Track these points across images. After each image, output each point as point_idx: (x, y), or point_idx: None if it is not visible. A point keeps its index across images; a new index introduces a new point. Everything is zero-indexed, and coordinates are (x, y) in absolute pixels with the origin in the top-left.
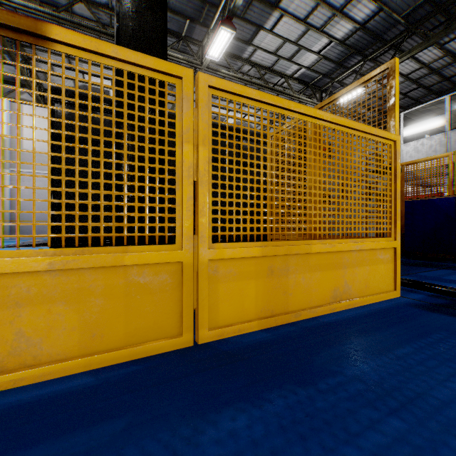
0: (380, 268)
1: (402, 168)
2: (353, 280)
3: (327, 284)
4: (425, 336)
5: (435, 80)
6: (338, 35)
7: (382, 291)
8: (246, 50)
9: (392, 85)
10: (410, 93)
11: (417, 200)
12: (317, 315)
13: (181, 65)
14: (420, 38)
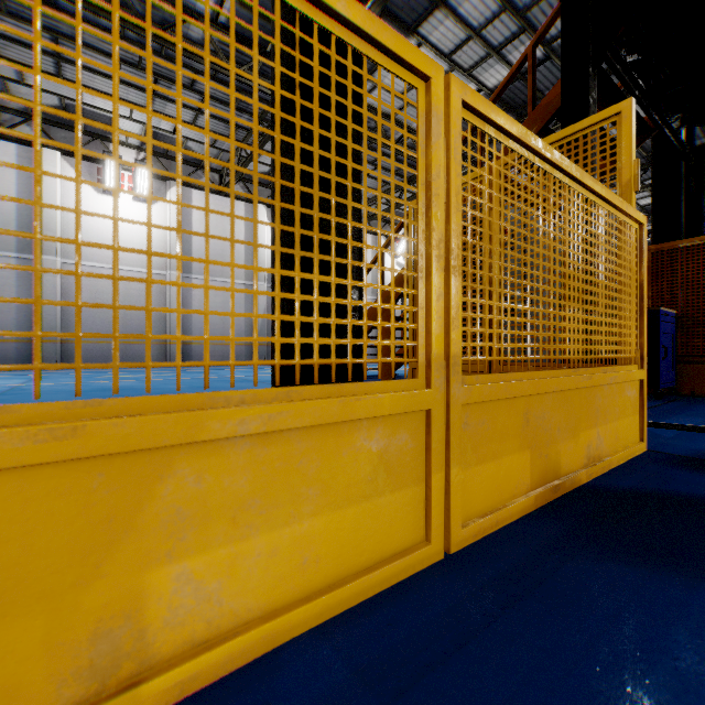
0: None
1: None
2: None
3: None
4: None
5: None
6: (641, 203)
7: None
8: None
9: None
10: None
11: None
12: None
13: None
14: None
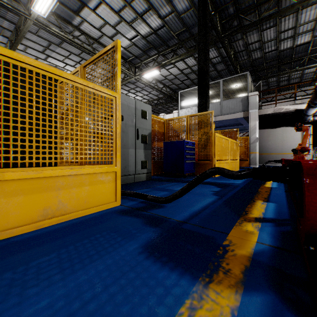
0: (101, 187)
1: (166, 122)
2: (69, 198)
3: (34, 205)
4: (86, 239)
5: (195, 77)
6: (141, 32)
7: (103, 203)
8: (75, 18)
9: (116, 58)
10: (184, 81)
11: (168, 141)
12: (15, 235)
13: (10, 9)
14: (185, 50)
